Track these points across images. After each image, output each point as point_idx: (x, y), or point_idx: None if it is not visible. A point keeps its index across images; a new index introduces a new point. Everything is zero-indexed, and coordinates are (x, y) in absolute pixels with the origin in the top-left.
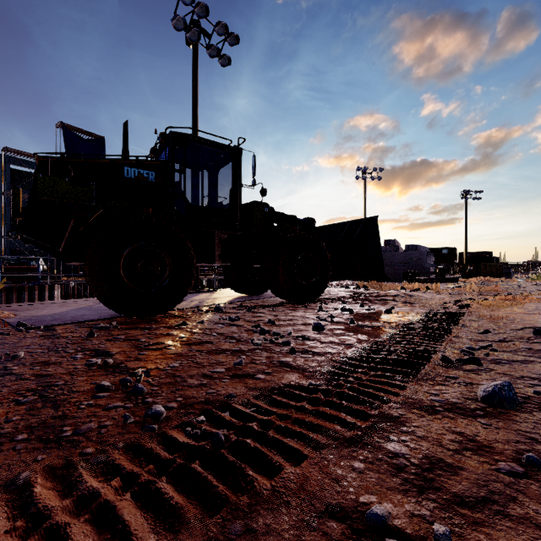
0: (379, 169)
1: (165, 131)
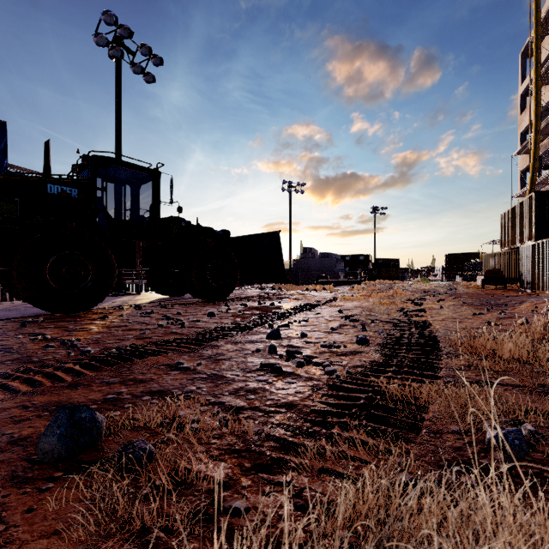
0: (303, 184)
1: (87, 154)
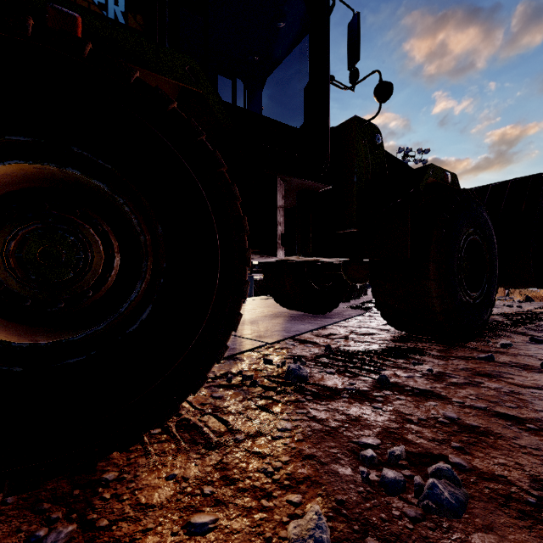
0: (425, 151)
1: None
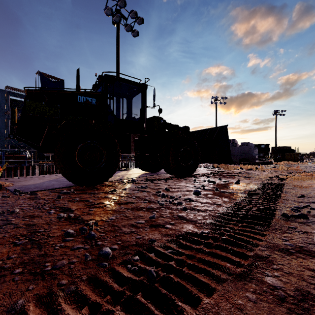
0: (225, 98)
1: (101, 74)
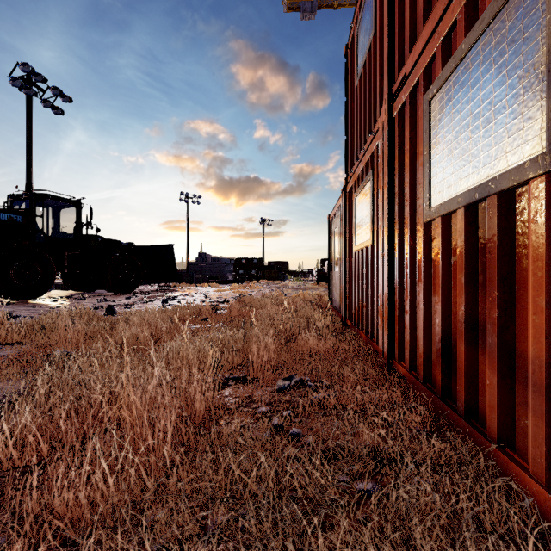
0: (199, 196)
1: (30, 192)
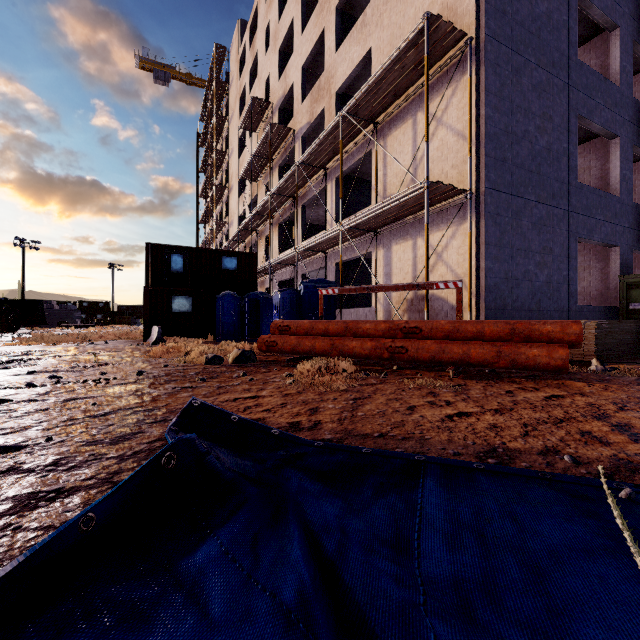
0: (38, 242)
1: None
